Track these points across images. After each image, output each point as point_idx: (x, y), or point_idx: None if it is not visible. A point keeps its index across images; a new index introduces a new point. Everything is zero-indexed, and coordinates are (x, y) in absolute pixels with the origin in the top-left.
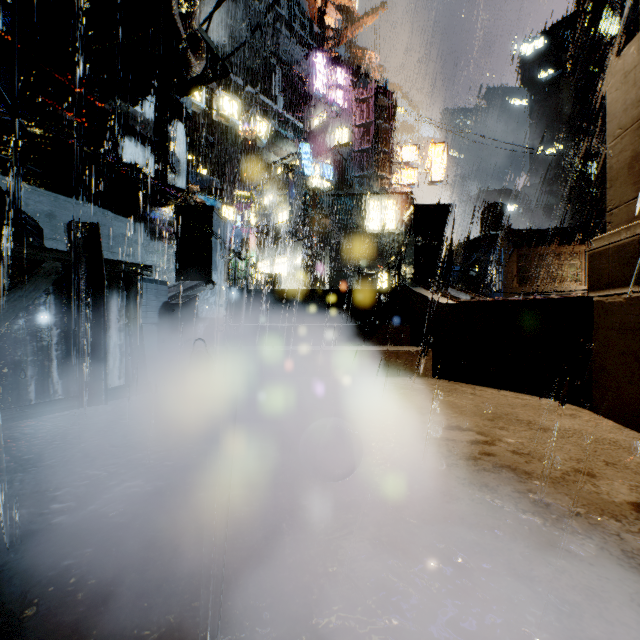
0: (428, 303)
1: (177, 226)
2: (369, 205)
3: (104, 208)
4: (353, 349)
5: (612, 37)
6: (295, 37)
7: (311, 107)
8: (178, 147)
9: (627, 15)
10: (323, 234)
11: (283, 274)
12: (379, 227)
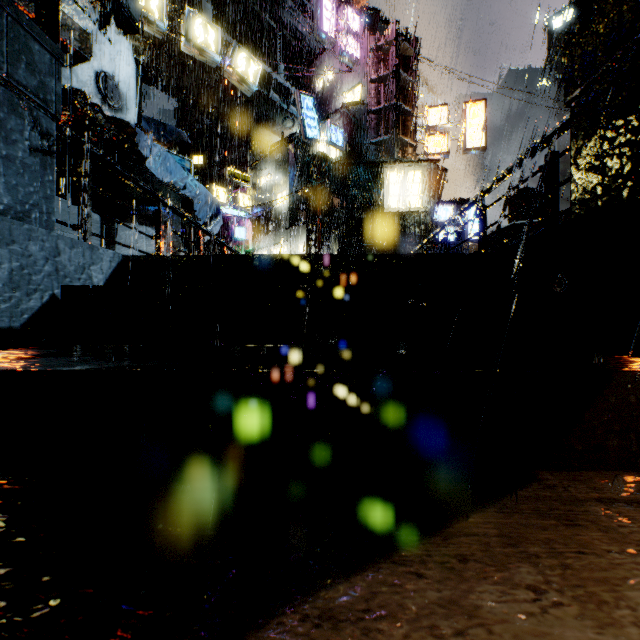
0: None
1: None
2: (388, 177)
3: None
4: None
5: None
6: (299, 8)
7: (316, 66)
8: (119, 71)
9: None
10: (330, 213)
11: None
12: (401, 205)
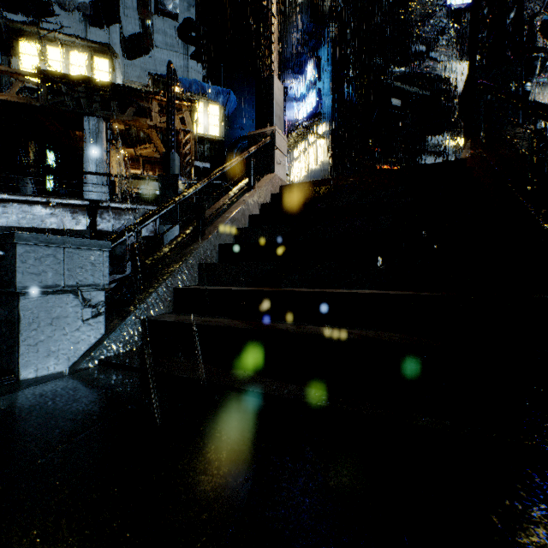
0: None
1: None
2: None
3: None
4: None
5: None
6: None
7: None
8: (450, 147)
9: None
10: None
11: None
12: None
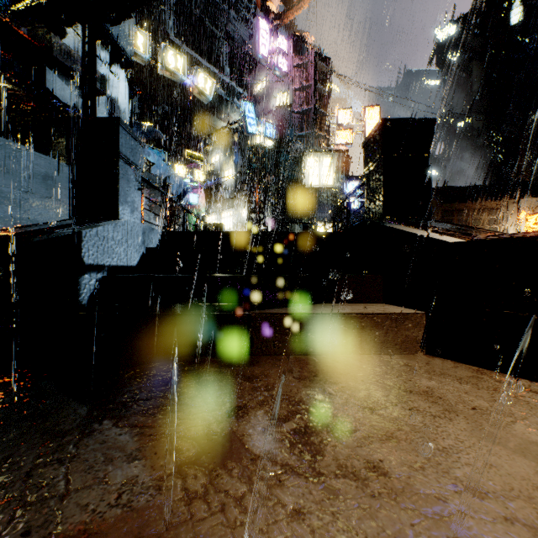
0: (418, 243)
1: (71, 144)
2: (308, 162)
3: (16, 141)
4: (308, 312)
5: (516, 24)
6: (241, 19)
7: (255, 74)
8: (119, 94)
9: (529, 5)
10: (266, 188)
11: (229, 227)
12: (318, 182)
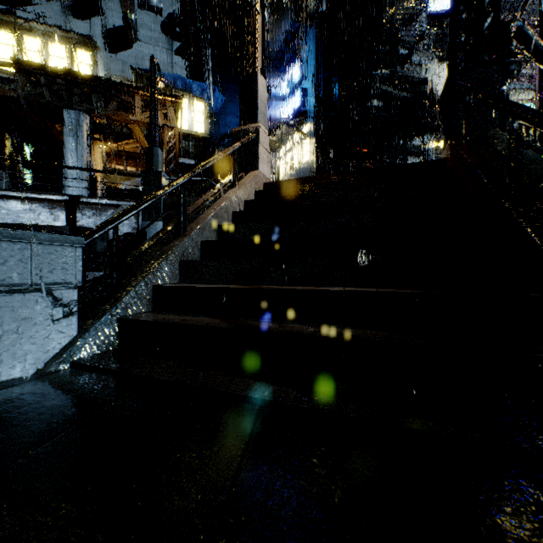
0: None
1: None
2: None
3: None
4: None
5: None
6: None
7: None
8: (430, 148)
9: None
10: None
11: None
12: None
